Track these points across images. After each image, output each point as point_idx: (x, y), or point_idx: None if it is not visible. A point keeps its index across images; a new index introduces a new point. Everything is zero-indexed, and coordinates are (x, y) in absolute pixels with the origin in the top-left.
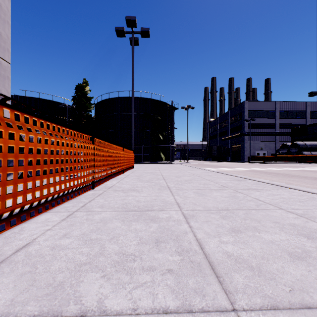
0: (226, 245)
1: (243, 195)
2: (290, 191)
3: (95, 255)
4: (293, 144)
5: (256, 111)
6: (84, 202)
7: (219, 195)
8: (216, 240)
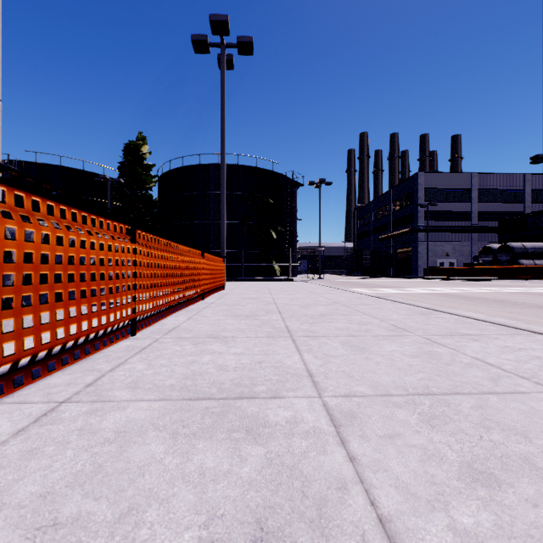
0: None
1: (448, 350)
2: (541, 341)
3: None
4: (504, 247)
5: (439, 190)
6: (99, 372)
7: (396, 350)
8: (442, 524)
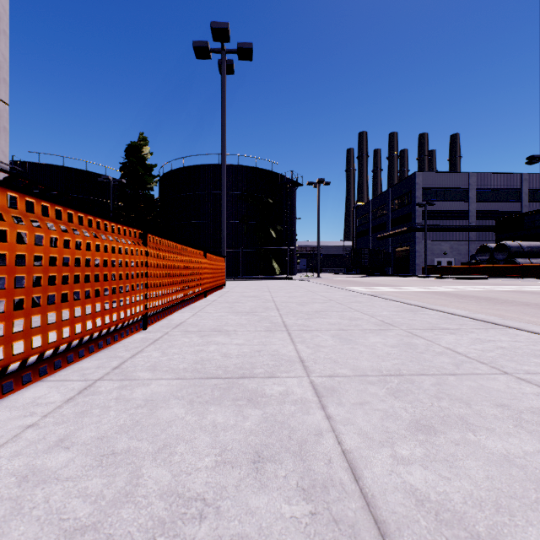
0: (410, 470)
1: (425, 342)
2: (511, 334)
3: (113, 501)
4: (500, 246)
5: (436, 190)
6: (121, 358)
7: (379, 342)
8: (386, 454)
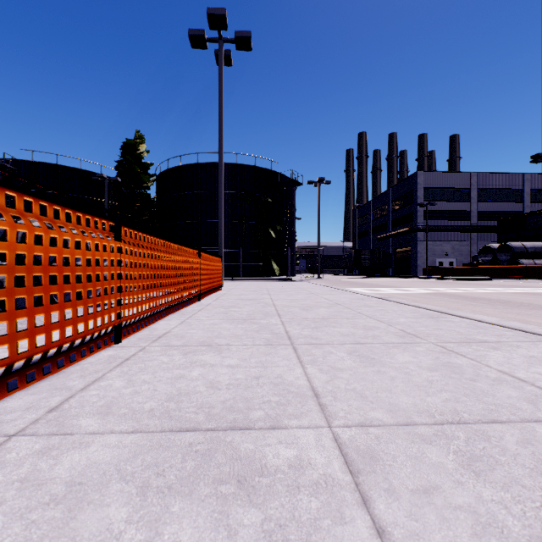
0: None
1: (469, 361)
2: None
3: None
4: (503, 247)
5: (438, 190)
6: (68, 391)
7: (411, 362)
8: None
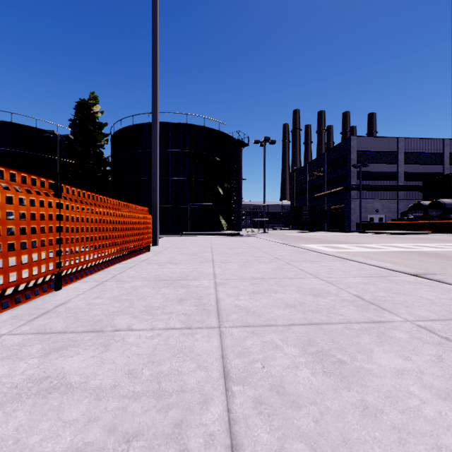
0: None
1: None
2: None
3: None
4: (434, 204)
5: (369, 153)
6: None
7: None
8: None
